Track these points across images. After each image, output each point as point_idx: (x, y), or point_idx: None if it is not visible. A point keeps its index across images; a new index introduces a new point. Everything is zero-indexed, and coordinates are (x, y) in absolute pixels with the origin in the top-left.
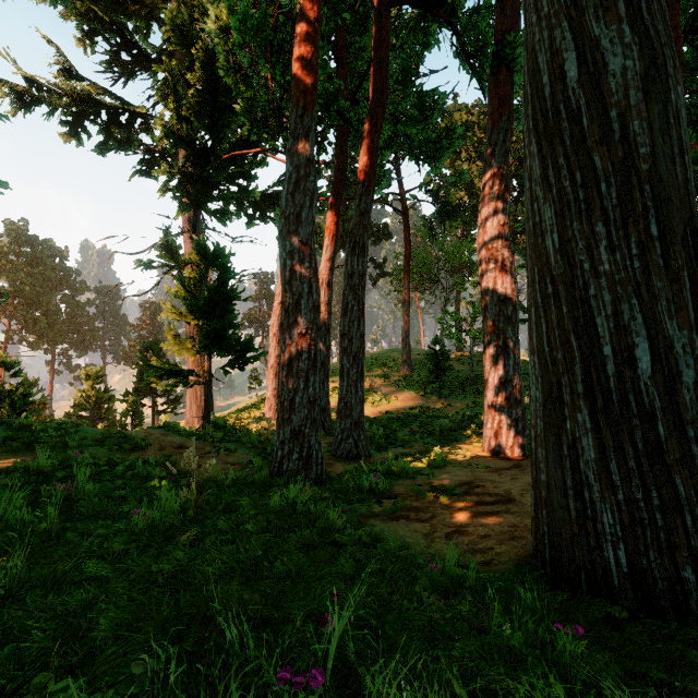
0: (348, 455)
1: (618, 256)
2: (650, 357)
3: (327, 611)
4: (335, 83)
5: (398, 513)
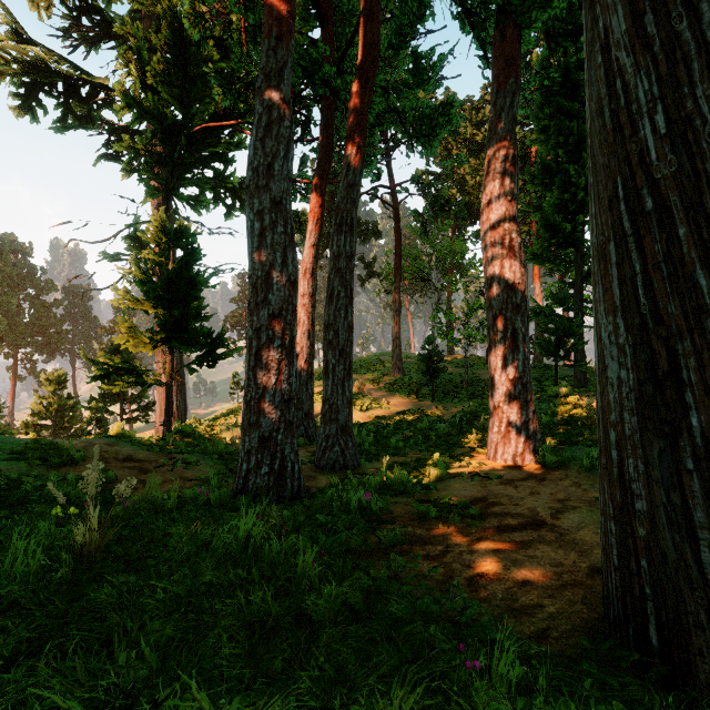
0: (333, 465)
1: None
2: None
3: None
4: (320, 48)
5: (398, 546)
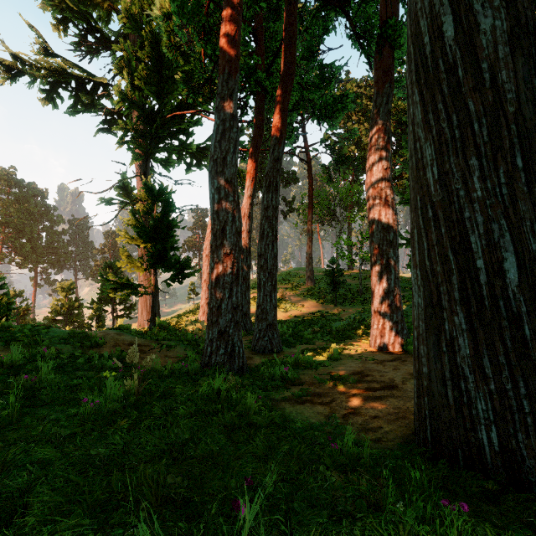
0: (264, 350)
1: (489, 184)
2: (517, 268)
3: (243, 490)
4: (254, 59)
5: (304, 397)
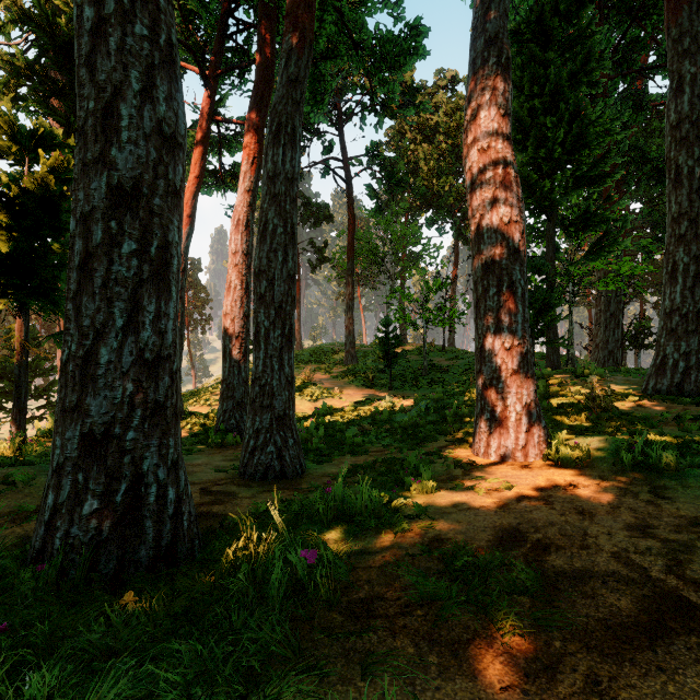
0: (265, 473)
1: None
2: None
3: None
4: None
5: None
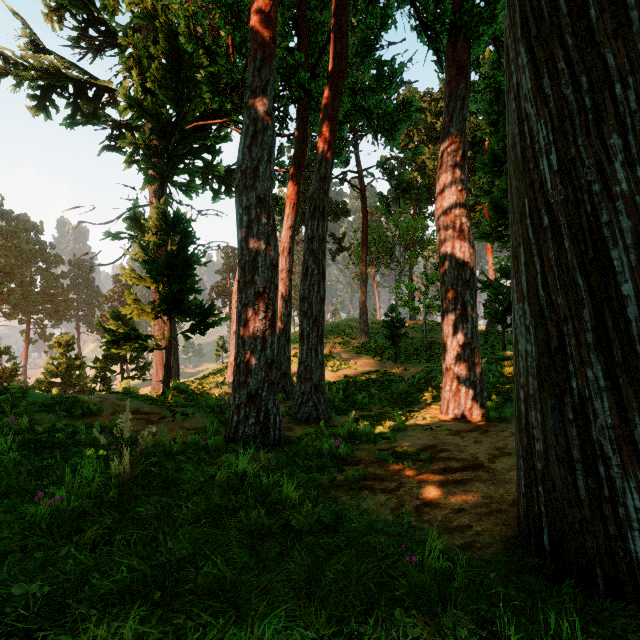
0: (308, 418)
1: (639, 173)
2: None
3: None
4: (296, 56)
5: (361, 482)
